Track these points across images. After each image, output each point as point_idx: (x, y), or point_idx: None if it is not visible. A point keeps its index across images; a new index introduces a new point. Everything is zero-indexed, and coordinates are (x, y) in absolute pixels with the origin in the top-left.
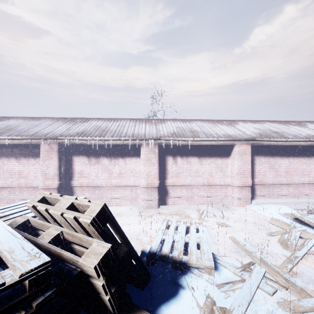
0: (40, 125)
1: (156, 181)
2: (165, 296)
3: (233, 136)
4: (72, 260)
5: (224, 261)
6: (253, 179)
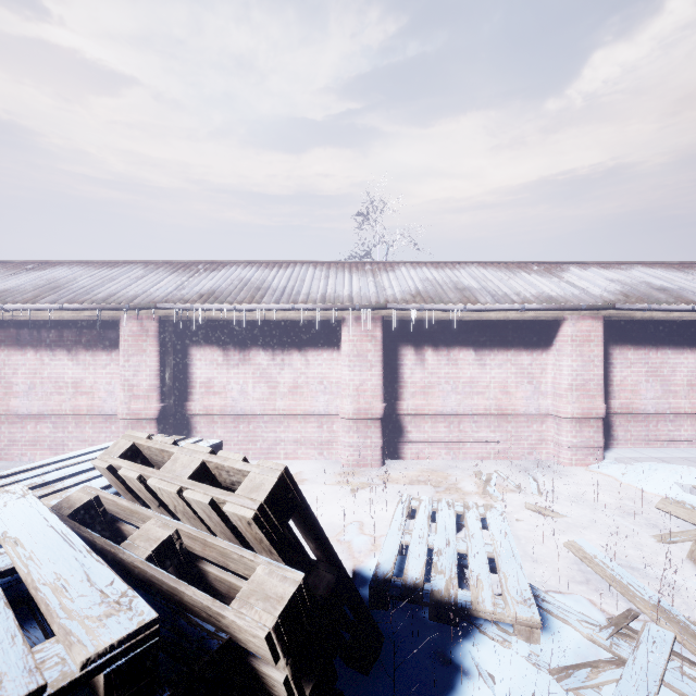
0: (120, 279)
1: (378, 405)
2: (424, 695)
3: (558, 299)
4: (207, 610)
5: (560, 605)
6: (608, 401)
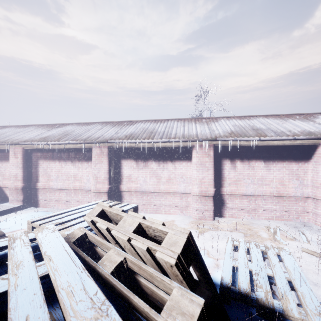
0: (92, 130)
1: (211, 189)
2: None
3: (315, 133)
4: (146, 313)
5: None
6: None
